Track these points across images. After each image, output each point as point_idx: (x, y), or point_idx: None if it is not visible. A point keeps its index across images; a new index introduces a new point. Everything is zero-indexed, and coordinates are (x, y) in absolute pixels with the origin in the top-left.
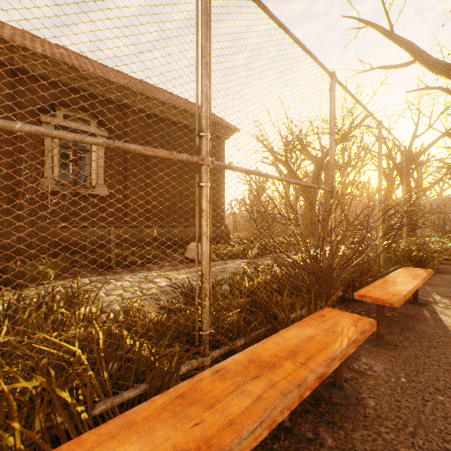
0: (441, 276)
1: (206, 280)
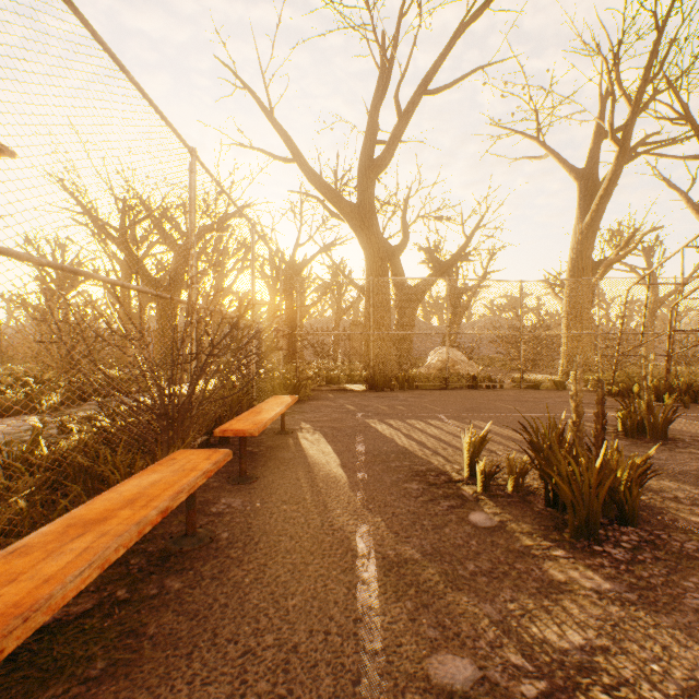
0: (311, 403)
1: None
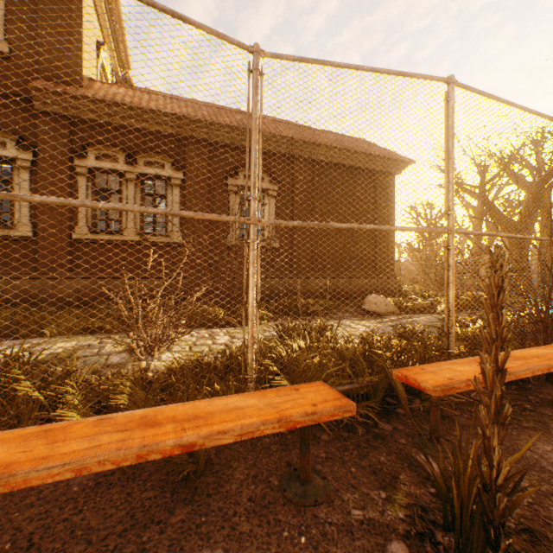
0: None
1: (452, 315)
